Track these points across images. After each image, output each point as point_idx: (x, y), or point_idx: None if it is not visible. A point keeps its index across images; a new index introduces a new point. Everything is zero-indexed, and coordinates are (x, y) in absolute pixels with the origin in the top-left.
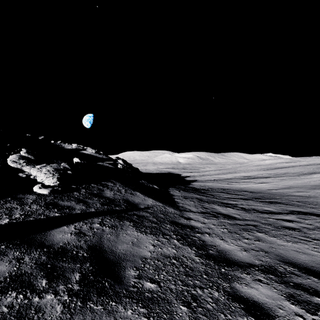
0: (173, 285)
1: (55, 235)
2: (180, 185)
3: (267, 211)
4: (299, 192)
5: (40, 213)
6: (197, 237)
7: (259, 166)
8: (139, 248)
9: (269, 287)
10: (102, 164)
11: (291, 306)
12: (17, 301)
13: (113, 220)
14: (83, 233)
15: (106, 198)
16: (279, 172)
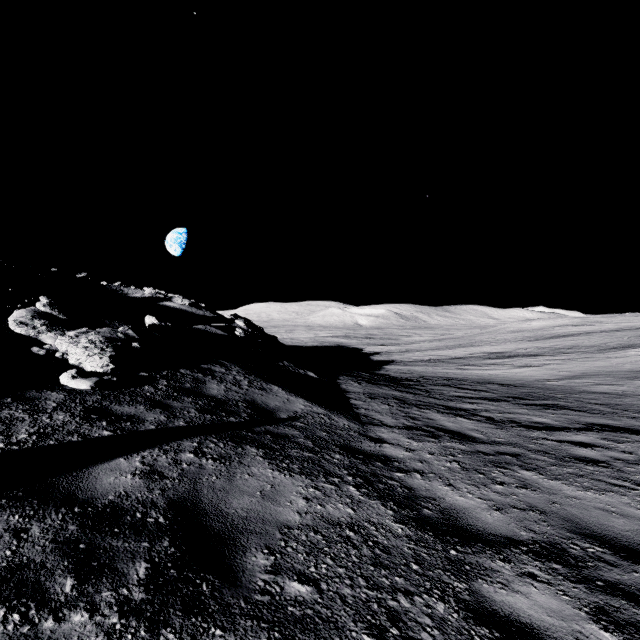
0: (348, 588)
1: (100, 477)
2: (360, 370)
3: (539, 425)
4: (602, 386)
5: (71, 431)
6: (397, 481)
7: (520, 332)
8: (277, 505)
9: (553, 591)
10: (203, 328)
11: (603, 635)
12: (5, 628)
13: (222, 444)
14: (158, 472)
15: (210, 399)
16: (559, 344)
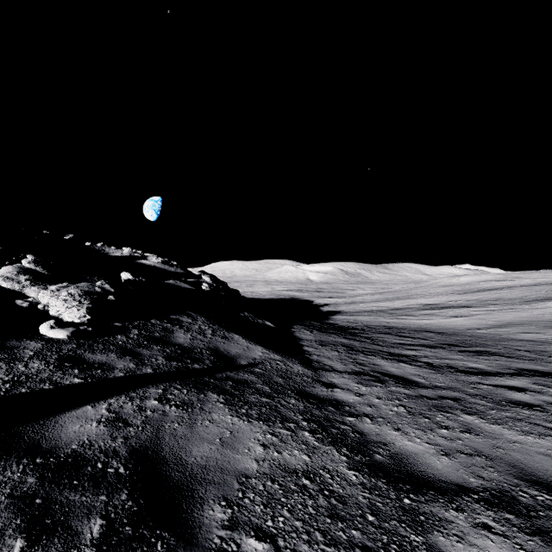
0: (306, 545)
1: (66, 425)
2: (312, 320)
3: (474, 370)
4: (526, 334)
5: (44, 379)
6: (348, 425)
7: (450, 286)
8: (235, 453)
9: (510, 545)
10: (173, 283)
11: None
12: None
13: (186, 390)
14: (123, 420)
15: (177, 347)
16: (485, 297)
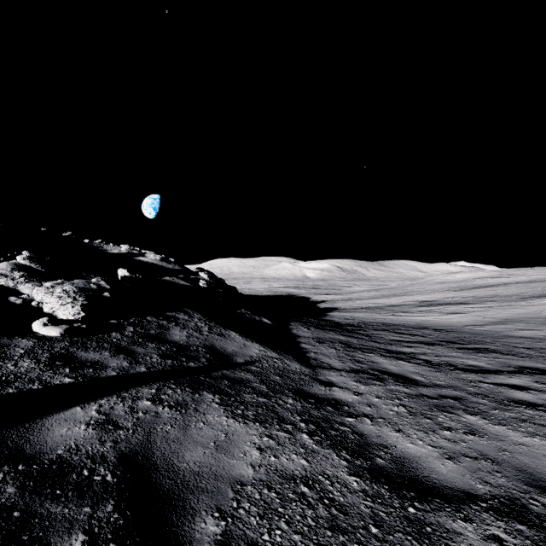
0: None
1: (53, 428)
2: (309, 317)
3: (474, 368)
4: (524, 331)
5: (33, 378)
6: (348, 426)
7: (446, 283)
8: (230, 458)
9: None
10: (170, 279)
11: None
12: None
13: (180, 390)
14: (113, 422)
15: (173, 344)
16: (481, 294)
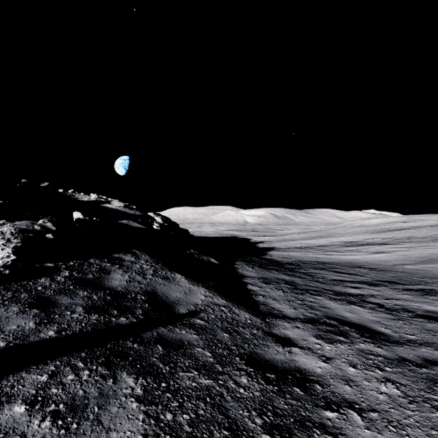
0: None
1: None
2: (251, 256)
3: (435, 315)
4: None
5: None
6: (333, 433)
7: (363, 227)
8: None
9: None
10: (126, 222)
11: None
12: None
13: (87, 373)
14: None
15: (108, 291)
16: (398, 235)
